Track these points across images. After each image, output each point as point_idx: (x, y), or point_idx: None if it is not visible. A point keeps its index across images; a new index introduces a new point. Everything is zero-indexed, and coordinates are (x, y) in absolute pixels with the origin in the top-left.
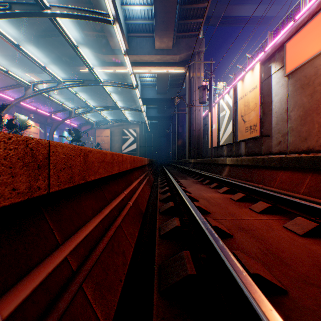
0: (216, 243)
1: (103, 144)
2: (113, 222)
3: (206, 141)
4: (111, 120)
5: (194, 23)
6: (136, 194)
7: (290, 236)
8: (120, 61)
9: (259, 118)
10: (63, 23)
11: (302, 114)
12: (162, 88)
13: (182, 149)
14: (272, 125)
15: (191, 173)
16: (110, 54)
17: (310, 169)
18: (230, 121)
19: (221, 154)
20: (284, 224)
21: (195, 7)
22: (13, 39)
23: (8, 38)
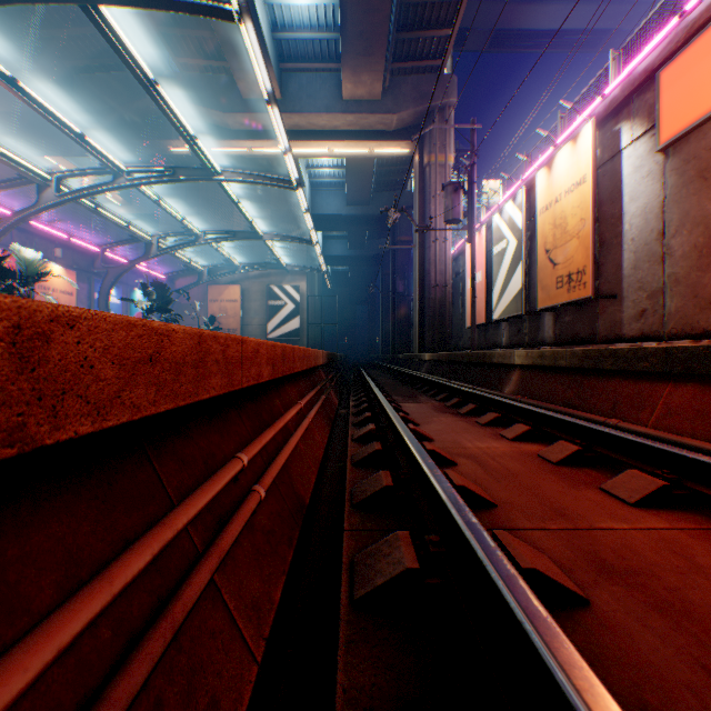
0: None
1: (224, 318)
2: (168, 602)
3: (460, 312)
4: (242, 264)
5: (432, 40)
6: (283, 455)
7: None
8: (261, 128)
9: (590, 255)
10: (130, 39)
11: (704, 241)
12: (359, 191)
13: (405, 331)
14: (623, 270)
15: (427, 387)
16: (238, 111)
17: None
18: (519, 264)
19: (495, 341)
20: None
21: (435, 1)
22: (15, 75)
23: None
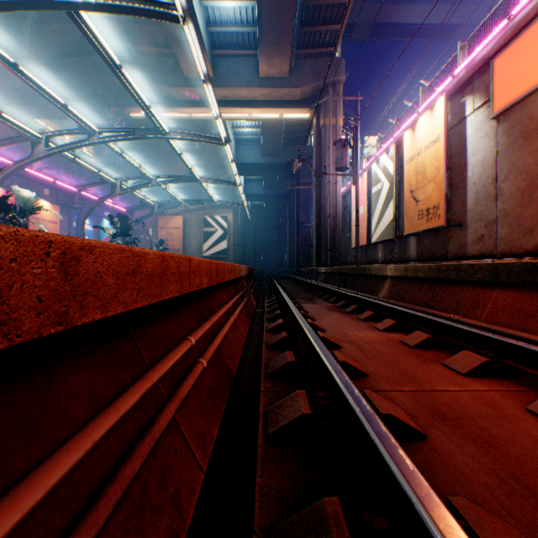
0: (419, 499)
1: (170, 241)
2: (149, 426)
3: (348, 236)
4: (183, 200)
5: (326, 33)
6: (218, 339)
7: None
8: (198, 98)
9: (443, 194)
10: (100, 32)
11: (525, 185)
12: (272, 145)
13: (306, 250)
14: (467, 206)
15: (322, 292)
16: (181, 86)
17: None
18: (391, 201)
19: (373, 258)
20: (529, 404)
21: (328, 4)
22: (14, 59)
23: None
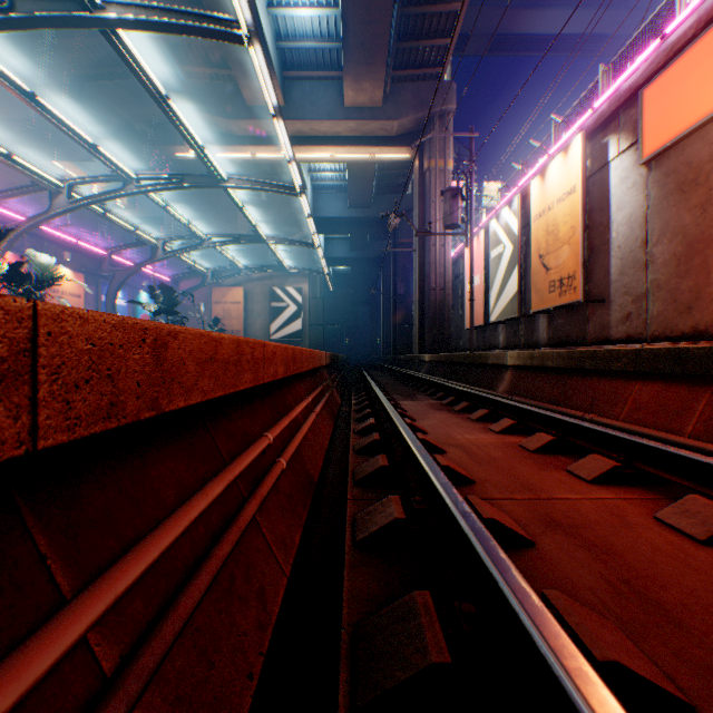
0: (503, 577)
1: (227, 320)
2: (234, 517)
3: (460, 314)
4: (245, 267)
5: (432, 49)
6: (297, 439)
7: (675, 544)
8: (265, 134)
9: (580, 261)
10: (137, 48)
11: (681, 250)
12: (361, 194)
13: (406, 332)
14: (611, 276)
15: (426, 386)
16: (242, 118)
17: (709, 378)
18: (515, 268)
19: (493, 342)
20: (657, 512)
21: (434, 12)
22: (25, 83)
23: (9, 78)
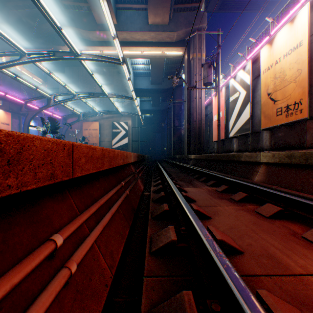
0: None
1: (90, 138)
2: None
3: (208, 134)
4: (99, 111)
5: None
6: None
7: None
8: (107, 40)
9: (307, 91)
10: None
11: None
12: (157, 76)
13: (179, 144)
14: None
15: (198, 175)
16: (94, 30)
17: None
18: (248, 104)
19: (229, 148)
20: None
21: None
22: None
23: None
